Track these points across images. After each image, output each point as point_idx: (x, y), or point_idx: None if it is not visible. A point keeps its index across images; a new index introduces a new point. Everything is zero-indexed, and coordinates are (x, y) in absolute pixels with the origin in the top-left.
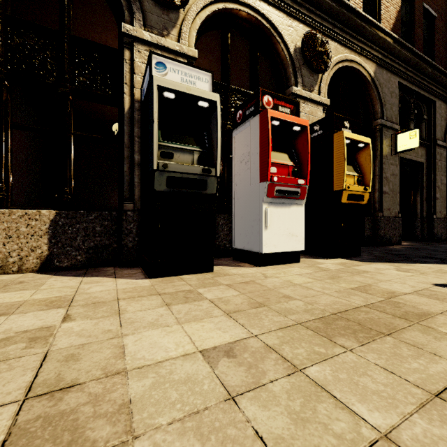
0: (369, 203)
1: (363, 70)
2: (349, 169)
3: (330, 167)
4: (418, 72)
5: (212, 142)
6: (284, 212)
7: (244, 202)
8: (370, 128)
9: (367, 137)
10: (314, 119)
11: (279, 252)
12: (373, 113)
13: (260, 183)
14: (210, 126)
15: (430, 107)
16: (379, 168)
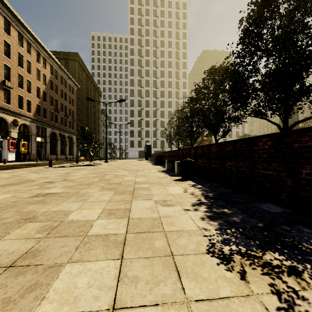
0: (29, 151)
1: (27, 123)
2: (23, 147)
3: (19, 147)
4: (41, 122)
5: (1, 145)
6: (12, 154)
7: (3, 153)
8: (29, 135)
9: (26, 142)
10: (15, 135)
11: (10, 160)
12: (29, 132)
13: (8, 150)
14: (1, 143)
15: (45, 129)
16: (31, 144)
